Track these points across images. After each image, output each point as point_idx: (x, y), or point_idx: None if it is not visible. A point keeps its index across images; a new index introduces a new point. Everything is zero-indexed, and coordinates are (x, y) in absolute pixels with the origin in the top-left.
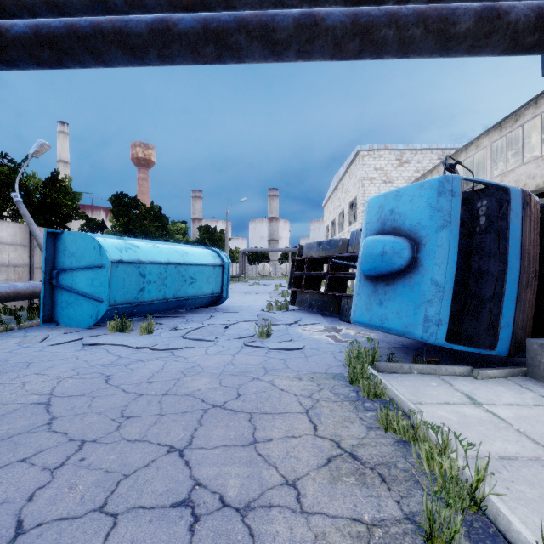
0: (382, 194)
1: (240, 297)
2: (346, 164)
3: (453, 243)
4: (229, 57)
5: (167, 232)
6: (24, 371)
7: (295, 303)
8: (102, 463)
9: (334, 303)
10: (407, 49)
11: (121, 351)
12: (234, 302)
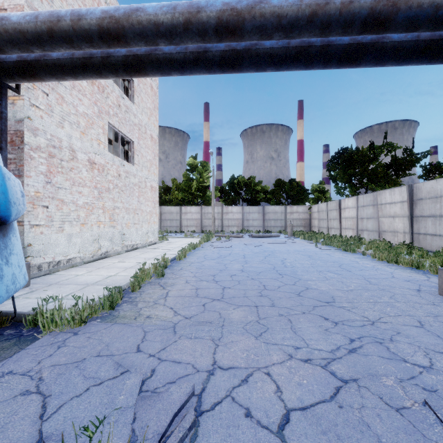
0: None
1: None
2: None
3: None
4: (213, 40)
5: None
6: (442, 328)
7: None
8: (250, 285)
9: None
10: (76, 49)
11: None
12: None
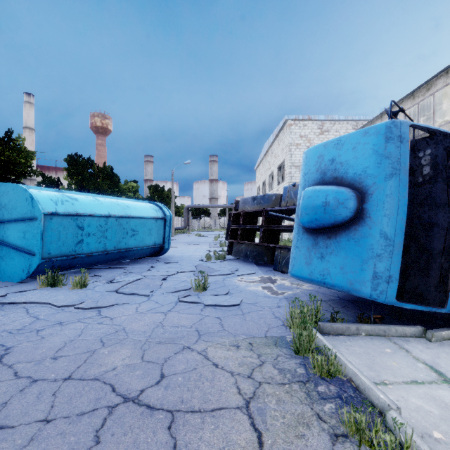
0: (321, 143)
1: (183, 247)
2: (275, 132)
3: (403, 192)
4: None
5: (119, 189)
6: None
7: (231, 253)
8: None
9: (268, 254)
10: None
11: (42, 310)
12: (176, 252)
